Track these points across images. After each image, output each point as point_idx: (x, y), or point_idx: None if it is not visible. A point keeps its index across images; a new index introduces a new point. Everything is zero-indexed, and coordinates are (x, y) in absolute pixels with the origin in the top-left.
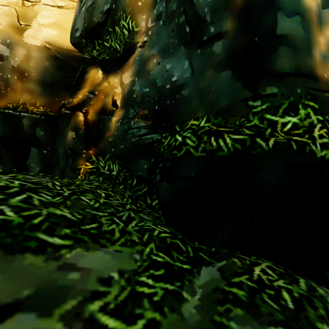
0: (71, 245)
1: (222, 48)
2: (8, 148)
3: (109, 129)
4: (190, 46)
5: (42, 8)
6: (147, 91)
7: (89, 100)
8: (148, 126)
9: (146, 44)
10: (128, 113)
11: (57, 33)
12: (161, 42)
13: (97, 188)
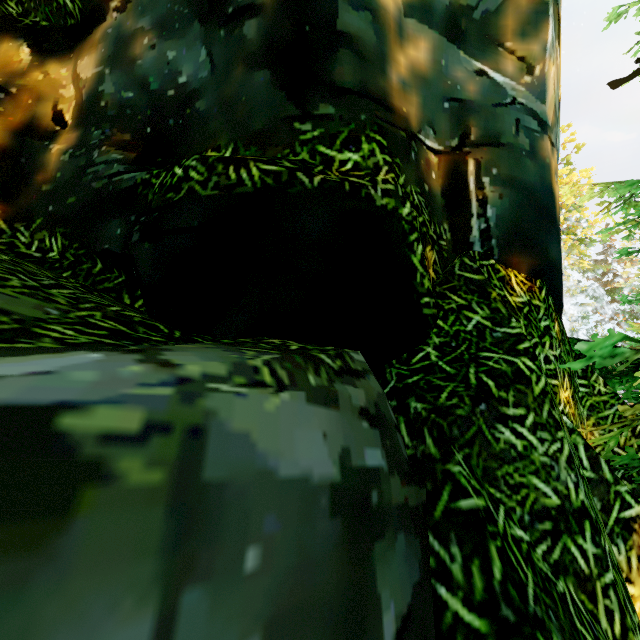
0: None
1: (258, 31)
2: None
3: (44, 167)
4: (208, 21)
5: None
6: (129, 98)
7: None
8: (129, 160)
9: (128, 6)
10: (88, 138)
11: None
12: (158, 7)
13: None
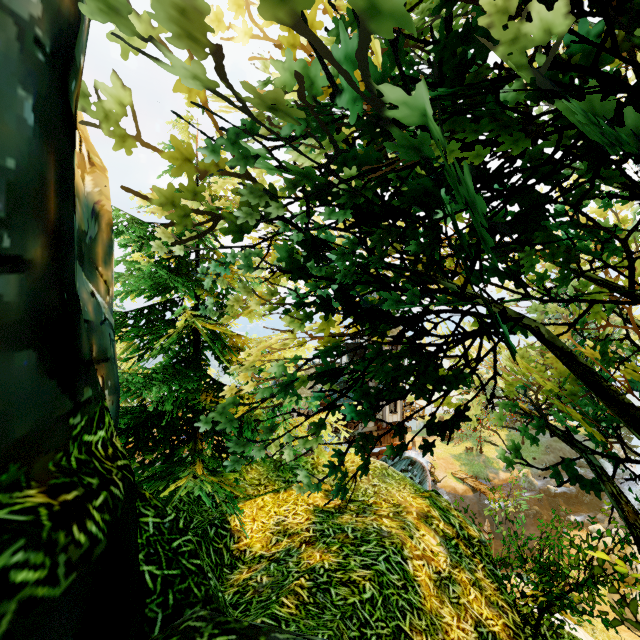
0: None
1: (20, 293)
2: None
3: None
4: None
5: None
6: None
7: None
8: None
9: None
10: None
11: None
12: None
13: None
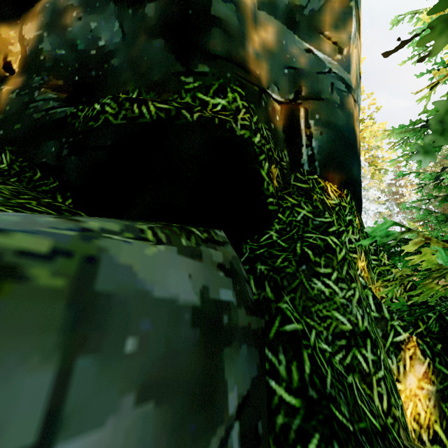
0: None
1: (155, 12)
2: None
3: None
4: (120, 2)
5: None
6: (62, 54)
7: None
8: (62, 99)
9: None
10: (30, 82)
11: None
12: None
13: None
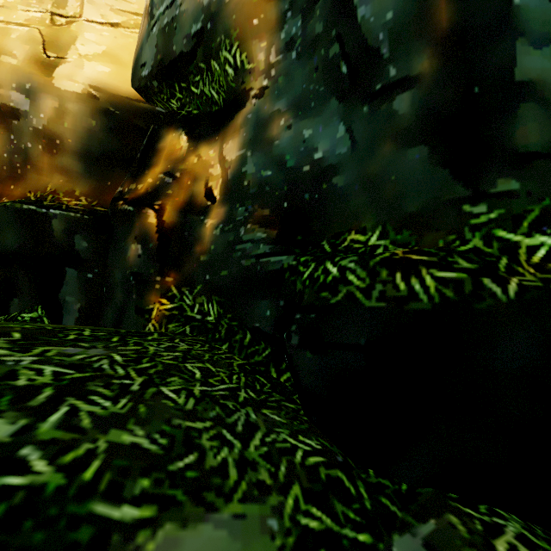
0: (154, 517)
1: (412, 104)
2: (29, 271)
3: (201, 239)
4: (349, 98)
5: (85, 28)
6: (268, 176)
7: (165, 187)
8: (272, 238)
9: (266, 92)
10: (234, 214)
11: (109, 70)
12: (293, 89)
13: (186, 359)
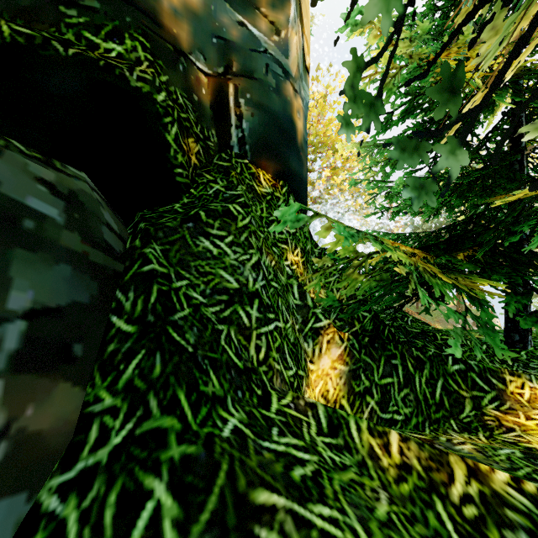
0: None
1: None
2: None
3: None
4: None
5: None
6: None
7: None
8: None
9: None
10: None
11: None
12: None
13: None
